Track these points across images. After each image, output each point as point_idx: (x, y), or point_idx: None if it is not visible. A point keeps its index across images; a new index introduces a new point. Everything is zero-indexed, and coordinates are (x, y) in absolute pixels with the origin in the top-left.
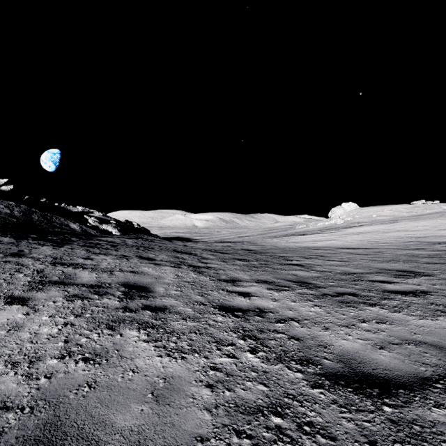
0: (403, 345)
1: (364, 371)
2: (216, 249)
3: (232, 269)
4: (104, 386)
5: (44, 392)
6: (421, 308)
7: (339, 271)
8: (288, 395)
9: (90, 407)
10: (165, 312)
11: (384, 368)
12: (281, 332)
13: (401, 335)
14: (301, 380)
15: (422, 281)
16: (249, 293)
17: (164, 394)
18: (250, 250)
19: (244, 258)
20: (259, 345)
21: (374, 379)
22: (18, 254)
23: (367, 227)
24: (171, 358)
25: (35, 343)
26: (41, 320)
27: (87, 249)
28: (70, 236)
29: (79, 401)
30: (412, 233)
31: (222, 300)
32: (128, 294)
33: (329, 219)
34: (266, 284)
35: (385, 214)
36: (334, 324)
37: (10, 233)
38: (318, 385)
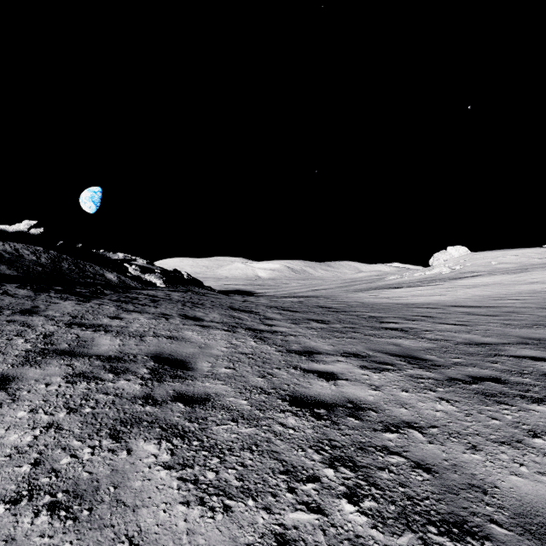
0: None
1: None
2: (284, 305)
3: (306, 334)
4: None
5: None
6: None
7: (460, 340)
8: None
9: None
10: (206, 406)
11: None
12: (396, 453)
13: None
14: None
15: None
16: (333, 373)
17: None
18: (329, 308)
19: (321, 318)
20: (362, 483)
21: None
22: (30, 310)
23: (485, 278)
24: (204, 509)
25: None
26: (15, 417)
27: (119, 305)
28: (103, 288)
29: None
30: None
31: (294, 386)
32: (157, 373)
33: (431, 267)
34: (357, 359)
35: (509, 260)
36: (484, 438)
37: (30, 284)
38: None
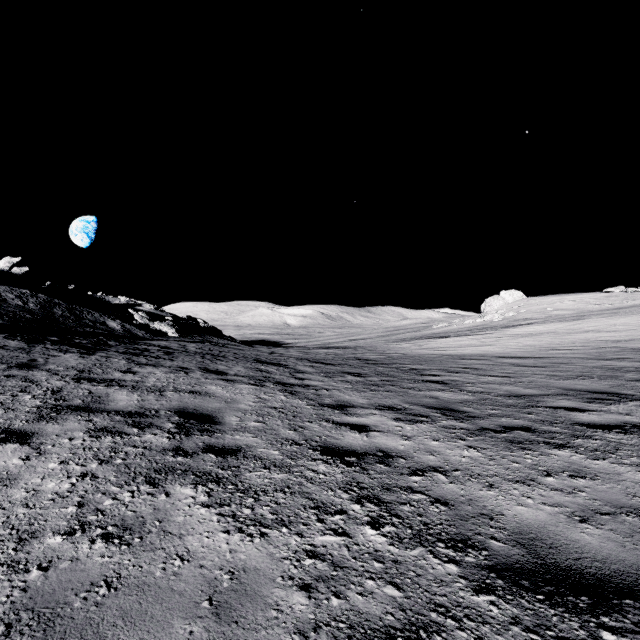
0: (617, 516)
1: (559, 563)
2: (317, 357)
3: (340, 388)
4: (132, 585)
5: (33, 596)
6: (637, 452)
7: (501, 392)
8: (437, 606)
9: (105, 625)
10: (238, 456)
11: (592, 557)
12: (419, 491)
13: (611, 498)
14: (456, 578)
15: (633, 409)
16: (366, 425)
17: (230, 601)
18: (367, 360)
19: (358, 371)
20: (385, 514)
21: (579, 578)
22: (28, 364)
23: (539, 326)
24: (243, 535)
25: (32, 508)
26: (47, 468)
27: (129, 358)
28: (106, 339)
29: (88, 613)
30: (607, 334)
31: (326, 437)
32: (183, 427)
33: (483, 314)
34: (392, 412)
35: (566, 307)
36: (501, 478)
37: (20, 334)
38: (486, 587)
